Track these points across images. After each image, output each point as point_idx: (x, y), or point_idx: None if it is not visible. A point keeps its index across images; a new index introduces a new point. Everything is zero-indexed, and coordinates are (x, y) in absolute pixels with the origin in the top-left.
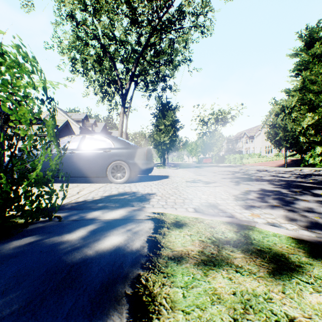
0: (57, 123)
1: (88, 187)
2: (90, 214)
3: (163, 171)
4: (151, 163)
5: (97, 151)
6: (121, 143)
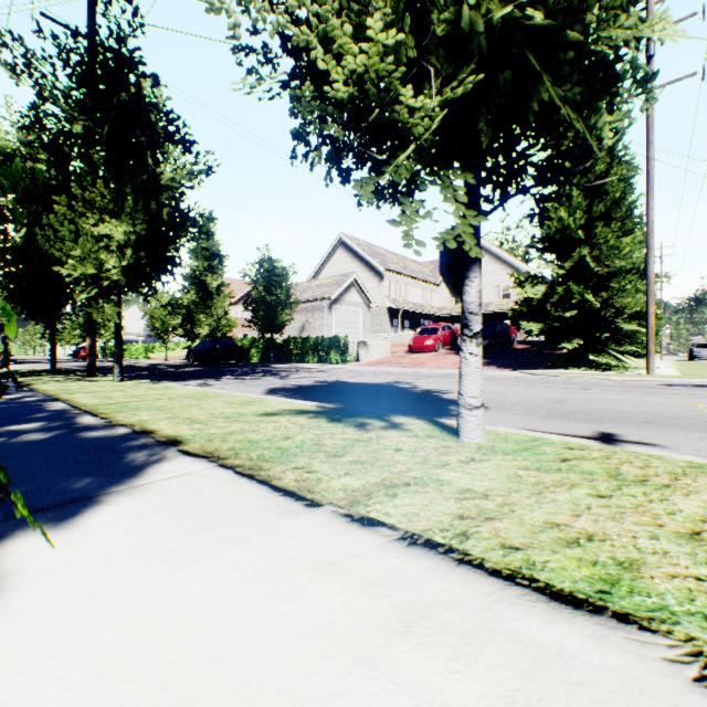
0: None
1: None
2: None
3: None
4: None
5: None
6: None
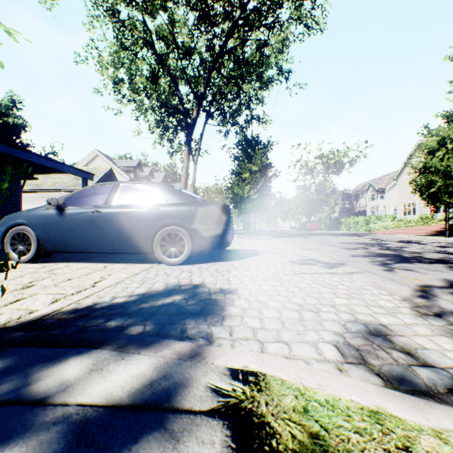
0: (97, 172)
1: (118, 272)
2: (59, 369)
3: (248, 242)
4: (229, 229)
5: (138, 209)
6: (177, 195)
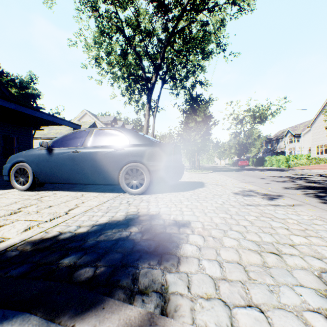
0: (85, 125)
1: (90, 200)
2: None
3: (194, 175)
4: (180, 165)
5: (107, 149)
6: (138, 137)
